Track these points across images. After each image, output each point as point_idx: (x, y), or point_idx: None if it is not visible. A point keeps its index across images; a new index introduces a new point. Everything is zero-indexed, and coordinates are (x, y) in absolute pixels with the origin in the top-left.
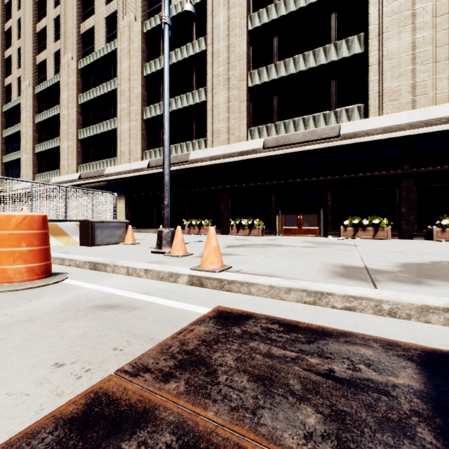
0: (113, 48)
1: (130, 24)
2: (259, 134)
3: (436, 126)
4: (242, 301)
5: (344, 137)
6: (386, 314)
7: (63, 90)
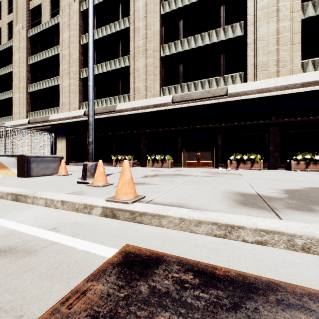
0: (56, 21)
1: (70, 3)
2: (169, 92)
3: (293, 89)
4: (152, 236)
5: (230, 96)
6: (300, 249)
7: (15, 52)
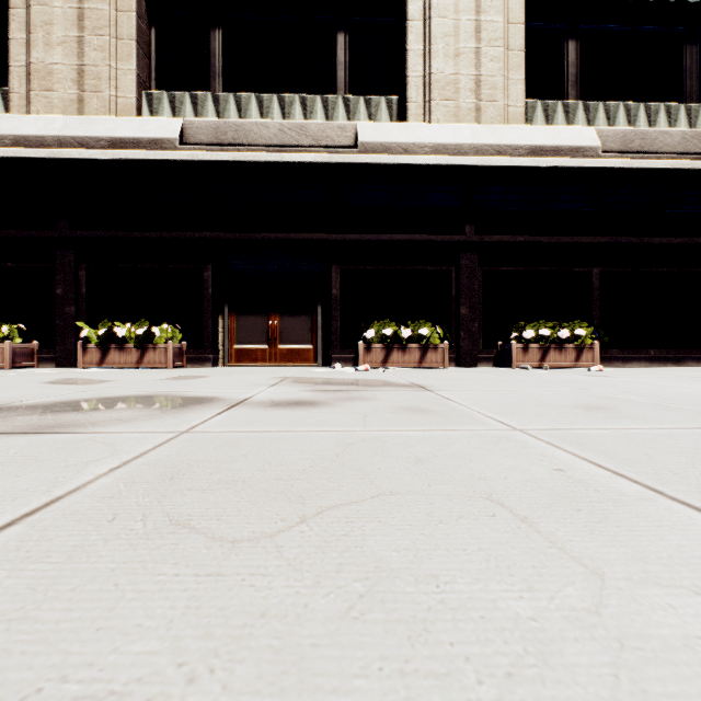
0: None
1: None
2: (175, 111)
3: (514, 157)
4: None
5: (366, 150)
6: None
7: None
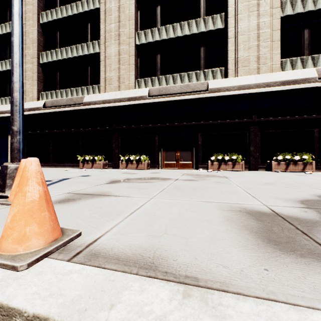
0: None
1: None
2: (145, 84)
3: (273, 87)
4: None
5: (211, 91)
6: None
7: None
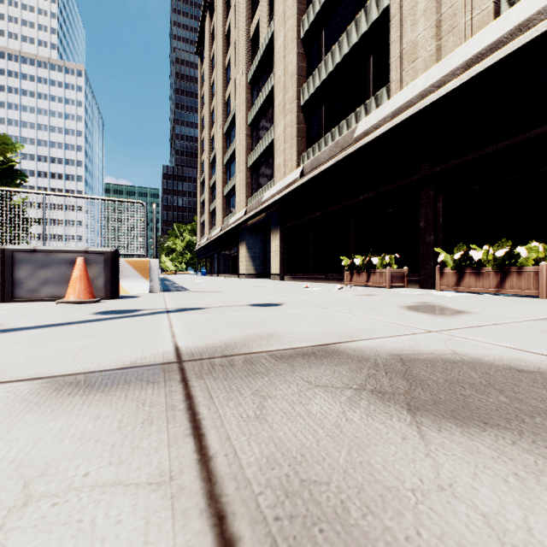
0: (272, 28)
1: None
2: None
3: None
4: None
5: None
6: None
7: (237, 116)
